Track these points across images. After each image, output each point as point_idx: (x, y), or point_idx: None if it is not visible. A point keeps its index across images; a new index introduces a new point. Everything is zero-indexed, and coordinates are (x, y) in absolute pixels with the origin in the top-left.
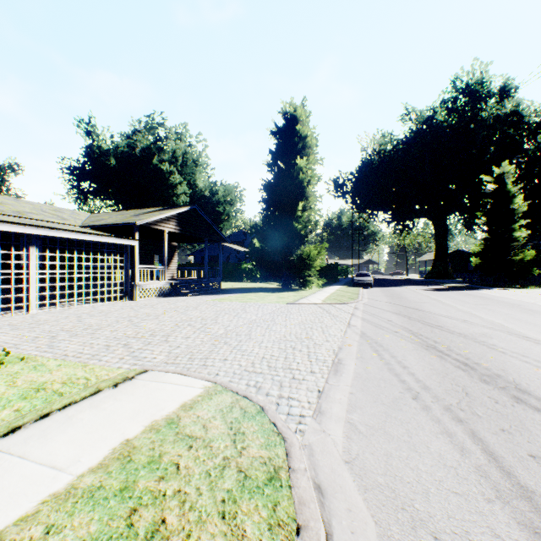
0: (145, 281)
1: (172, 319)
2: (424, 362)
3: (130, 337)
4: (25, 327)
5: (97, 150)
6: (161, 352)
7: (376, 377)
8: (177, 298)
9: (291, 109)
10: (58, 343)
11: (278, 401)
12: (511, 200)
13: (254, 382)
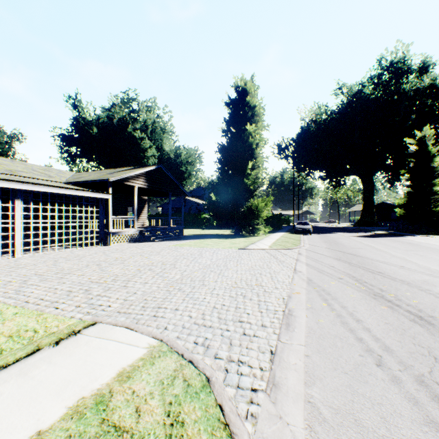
0: (118, 229)
1: (136, 264)
2: (377, 314)
3: (93, 282)
4: (5, 271)
5: (82, 120)
6: (117, 300)
7: (330, 333)
8: (144, 244)
9: (242, 83)
10: (26, 288)
11: (227, 366)
12: (432, 159)
13: (202, 339)
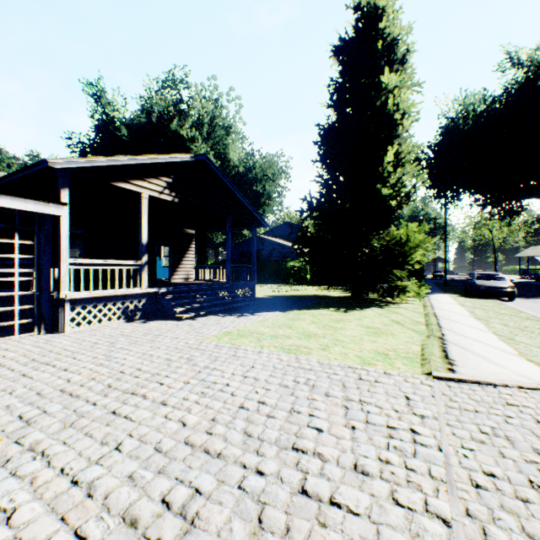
0: (92, 291)
1: None
2: None
3: None
4: None
5: (102, 115)
6: None
7: None
8: (152, 327)
9: None
10: None
11: None
12: None
13: None
